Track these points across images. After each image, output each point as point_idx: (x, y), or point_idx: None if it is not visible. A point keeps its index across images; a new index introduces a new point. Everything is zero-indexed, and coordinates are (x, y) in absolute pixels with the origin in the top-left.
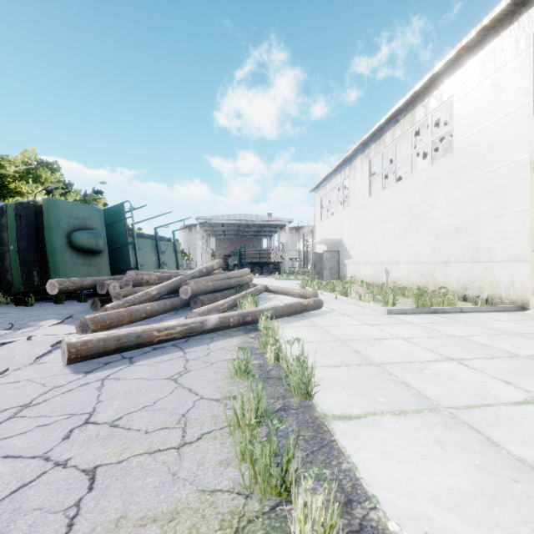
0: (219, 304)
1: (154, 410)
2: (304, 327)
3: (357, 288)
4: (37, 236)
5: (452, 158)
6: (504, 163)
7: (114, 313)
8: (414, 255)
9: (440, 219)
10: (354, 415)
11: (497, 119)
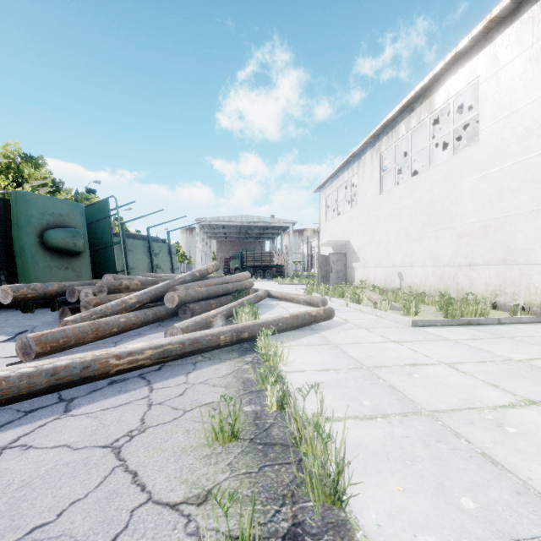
0: (210, 315)
1: None
2: (315, 345)
3: (369, 293)
4: (8, 235)
5: (479, 147)
6: None
7: (72, 328)
8: (432, 257)
9: (463, 217)
10: None
11: (536, 98)
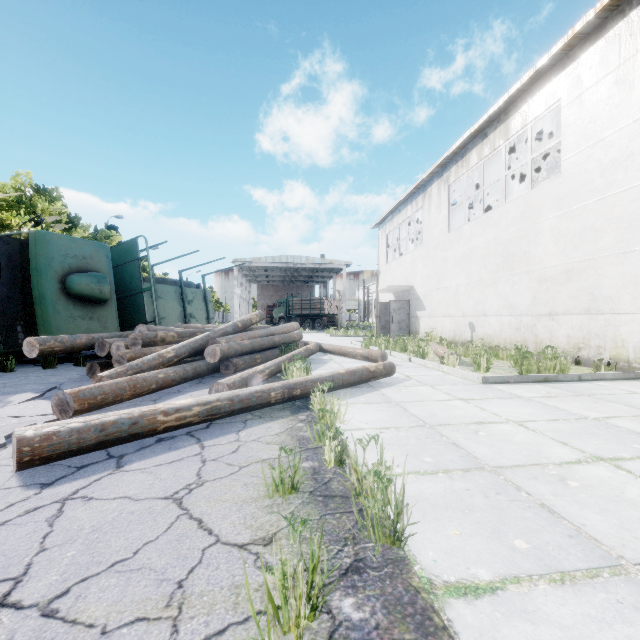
0: (258, 371)
1: (131, 572)
2: (374, 403)
3: (436, 347)
4: (24, 280)
5: (560, 180)
6: (633, 183)
7: (110, 384)
8: (508, 305)
9: (543, 259)
10: (482, 585)
11: (623, 127)
